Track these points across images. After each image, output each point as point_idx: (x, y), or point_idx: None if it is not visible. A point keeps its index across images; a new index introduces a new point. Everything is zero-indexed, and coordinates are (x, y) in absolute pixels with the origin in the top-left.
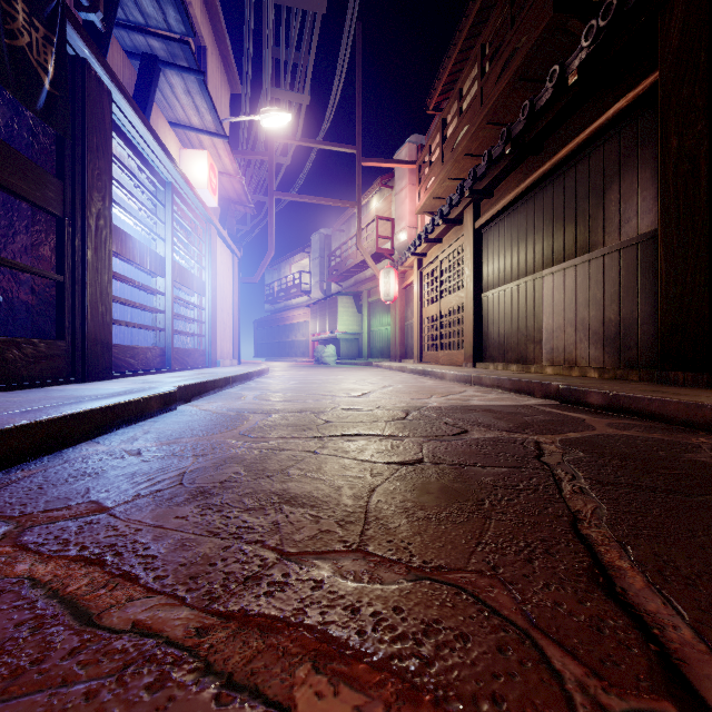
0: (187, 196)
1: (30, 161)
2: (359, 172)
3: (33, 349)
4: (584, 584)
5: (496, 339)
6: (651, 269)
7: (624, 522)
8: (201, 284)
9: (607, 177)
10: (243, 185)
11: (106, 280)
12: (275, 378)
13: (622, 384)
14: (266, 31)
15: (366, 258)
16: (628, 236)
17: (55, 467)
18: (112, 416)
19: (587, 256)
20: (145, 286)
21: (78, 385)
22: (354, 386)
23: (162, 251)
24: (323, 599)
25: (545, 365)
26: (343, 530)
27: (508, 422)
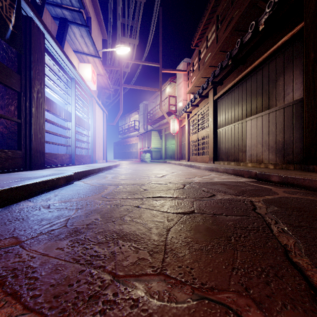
0: (82, 84)
1: (3, 64)
2: (161, 75)
3: (5, 155)
4: (308, 304)
5: (224, 150)
6: (299, 117)
7: (315, 252)
8: (89, 125)
9: (278, 74)
10: (107, 80)
11: (42, 122)
12: (122, 168)
13: (287, 171)
14: (118, 10)
15: (164, 114)
16: (288, 101)
17: (2, 215)
18: (39, 187)
19: (268, 111)
20: (61, 125)
21: (27, 172)
22: (158, 172)
23: (70, 110)
24: (137, 316)
25: (247, 162)
26: (152, 258)
27: (234, 190)
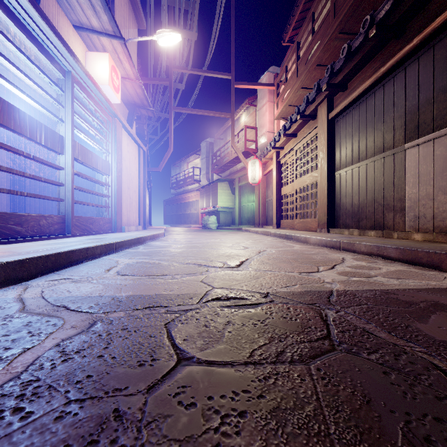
0: (90, 88)
1: None
2: (233, 92)
3: None
4: None
5: (350, 209)
6: None
7: None
8: (107, 165)
9: None
10: (143, 89)
11: None
12: (165, 241)
13: None
14: None
15: (238, 153)
16: None
17: None
18: None
19: None
20: (38, 158)
21: None
22: (230, 251)
23: (63, 132)
24: None
25: (412, 232)
26: None
27: None
